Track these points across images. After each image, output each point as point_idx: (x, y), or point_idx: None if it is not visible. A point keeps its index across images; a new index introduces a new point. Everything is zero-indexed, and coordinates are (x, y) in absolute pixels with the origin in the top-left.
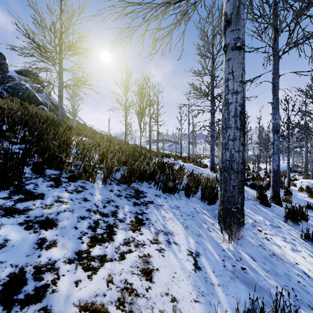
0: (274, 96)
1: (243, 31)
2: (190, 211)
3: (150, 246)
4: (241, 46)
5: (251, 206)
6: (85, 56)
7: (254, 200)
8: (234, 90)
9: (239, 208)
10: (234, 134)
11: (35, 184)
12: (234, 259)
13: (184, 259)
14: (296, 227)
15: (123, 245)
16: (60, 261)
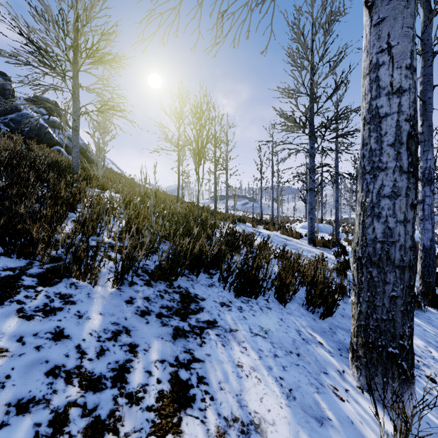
0: (425, 121)
1: None
2: (291, 338)
3: None
4: None
5: None
6: (115, 67)
7: None
8: (395, 86)
9: (406, 348)
10: (393, 183)
11: None
12: None
13: None
14: None
15: None
16: None
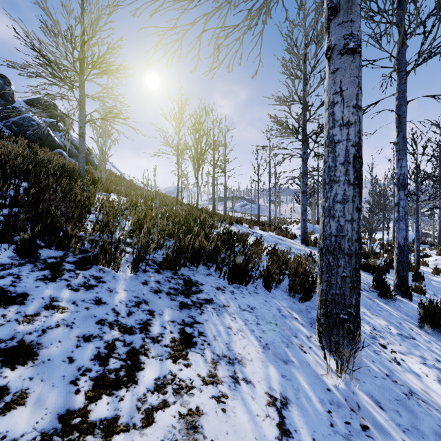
0: (399, 133)
1: (359, 23)
2: (272, 314)
3: (201, 391)
4: (356, 48)
5: (365, 302)
6: (118, 77)
7: (369, 291)
8: (345, 120)
9: (353, 314)
10: (343, 192)
11: (16, 276)
12: (348, 408)
13: (261, 416)
14: (438, 336)
15: (153, 392)
16: (25, 439)
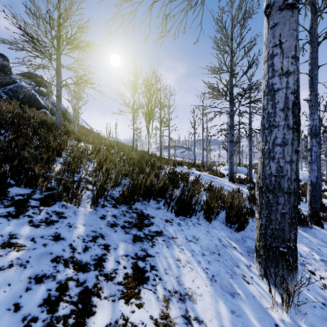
0: (312, 92)
1: None
2: (215, 244)
3: None
4: (295, 4)
5: None
6: (87, 52)
7: None
8: (284, 70)
9: (292, 248)
10: (283, 136)
11: None
12: None
13: None
14: None
15: None
16: None
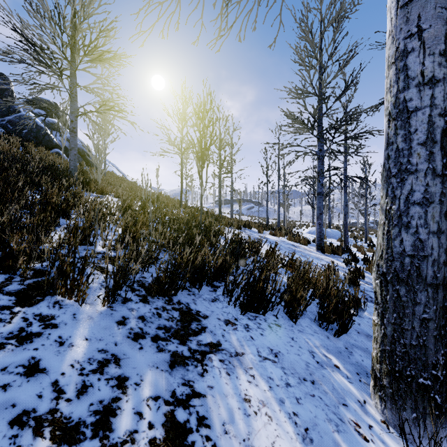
0: None
1: None
2: (304, 362)
3: None
4: None
5: None
6: (114, 66)
7: None
8: (427, 75)
9: (440, 379)
10: (425, 188)
11: None
12: None
13: None
14: None
15: None
16: None
